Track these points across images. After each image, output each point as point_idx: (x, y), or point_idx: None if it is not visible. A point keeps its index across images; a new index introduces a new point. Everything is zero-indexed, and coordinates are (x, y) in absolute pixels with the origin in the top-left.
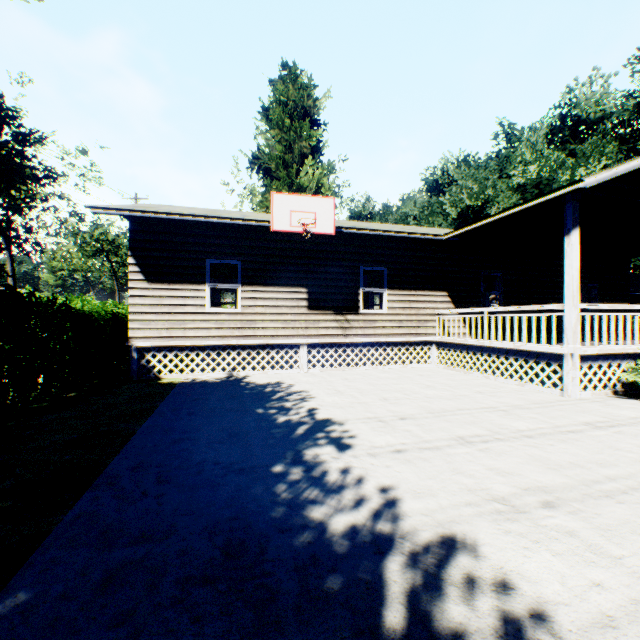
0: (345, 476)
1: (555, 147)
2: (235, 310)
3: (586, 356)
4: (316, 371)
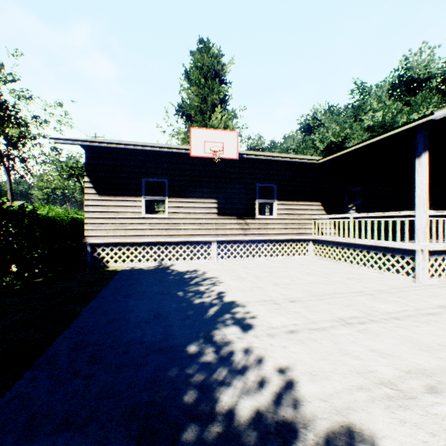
0: (249, 357)
1: (394, 99)
2: (163, 216)
3: (433, 251)
4: (223, 261)
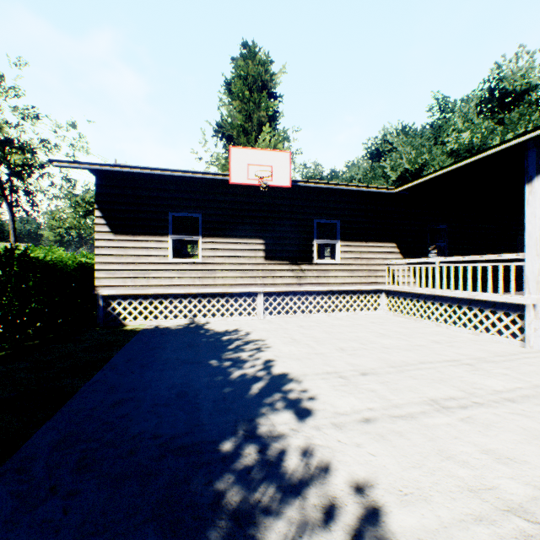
0: (307, 461)
1: (484, 117)
2: (196, 260)
3: None
4: (272, 318)
